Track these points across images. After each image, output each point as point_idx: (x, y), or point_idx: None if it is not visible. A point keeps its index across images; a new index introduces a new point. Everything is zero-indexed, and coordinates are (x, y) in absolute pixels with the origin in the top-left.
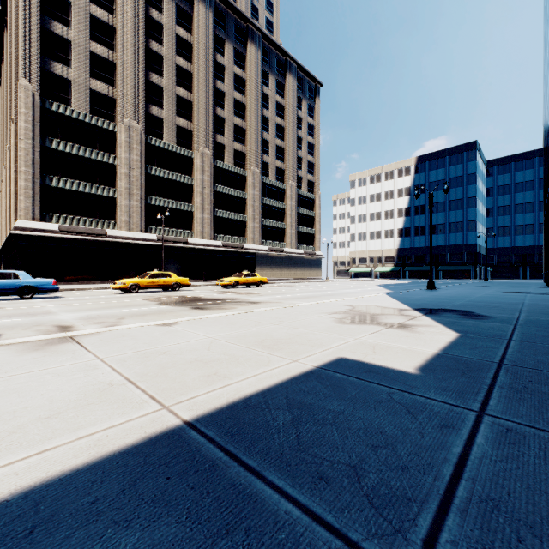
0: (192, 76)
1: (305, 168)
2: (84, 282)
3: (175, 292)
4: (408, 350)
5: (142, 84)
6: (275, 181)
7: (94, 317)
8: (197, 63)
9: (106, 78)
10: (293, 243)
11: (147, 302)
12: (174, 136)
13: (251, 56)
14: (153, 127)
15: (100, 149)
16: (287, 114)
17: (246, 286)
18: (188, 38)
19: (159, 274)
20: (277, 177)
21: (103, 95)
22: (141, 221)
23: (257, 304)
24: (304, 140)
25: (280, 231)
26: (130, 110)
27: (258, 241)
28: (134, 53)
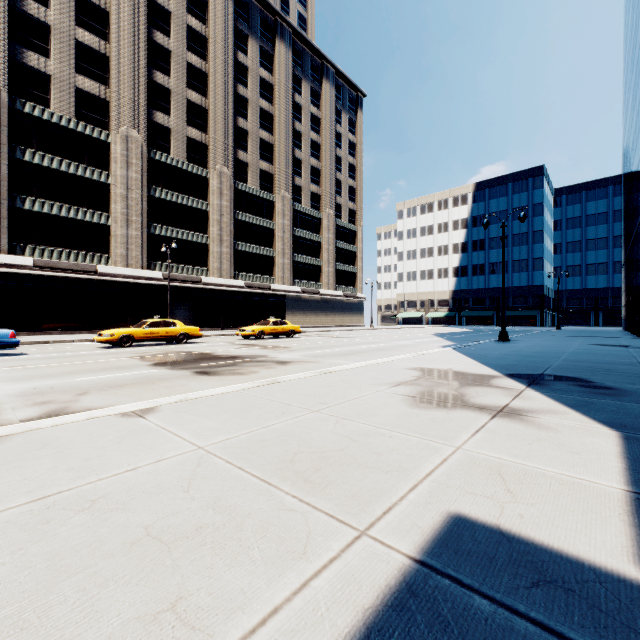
0: (207, 78)
1: (345, 194)
2: (67, 332)
3: (181, 345)
4: (570, 484)
5: (144, 84)
6: (310, 209)
7: (42, 392)
8: (214, 62)
9: (97, 75)
10: (331, 283)
11: (136, 362)
12: (185, 151)
13: (280, 56)
14: (158, 138)
15: (89, 164)
16: (324, 129)
17: (274, 336)
18: (202, 30)
19: (160, 323)
20: (312, 203)
21: (93, 96)
22: (142, 255)
23: (287, 365)
24: (343, 160)
25: (316, 268)
26: (128, 116)
27: (289, 281)
28: (133, 45)
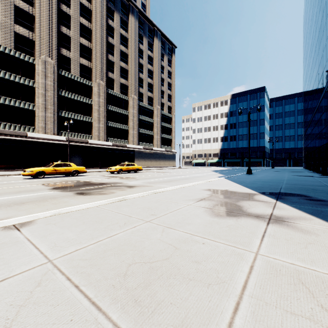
0: (91, 32)
1: (166, 98)
2: (9, 170)
3: (74, 177)
4: None
5: (55, 33)
6: (147, 105)
7: None
8: (95, 23)
9: (27, 25)
10: (159, 144)
11: (42, 187)
12: (78, 71)
13: (132, 23)
14: (63, 63)
15: (22, 75)
16: (155, 63)
17: (127, 172)
18: (88, 6)
19: (61, 164)
20: (148, 102)
21: (25, 37)
22: (54, 127)
23: (133, 188)
24: (165, 80)
25: (150, 136)
26: (46, 49)
27: (136, 142)
28: (48, 10)
